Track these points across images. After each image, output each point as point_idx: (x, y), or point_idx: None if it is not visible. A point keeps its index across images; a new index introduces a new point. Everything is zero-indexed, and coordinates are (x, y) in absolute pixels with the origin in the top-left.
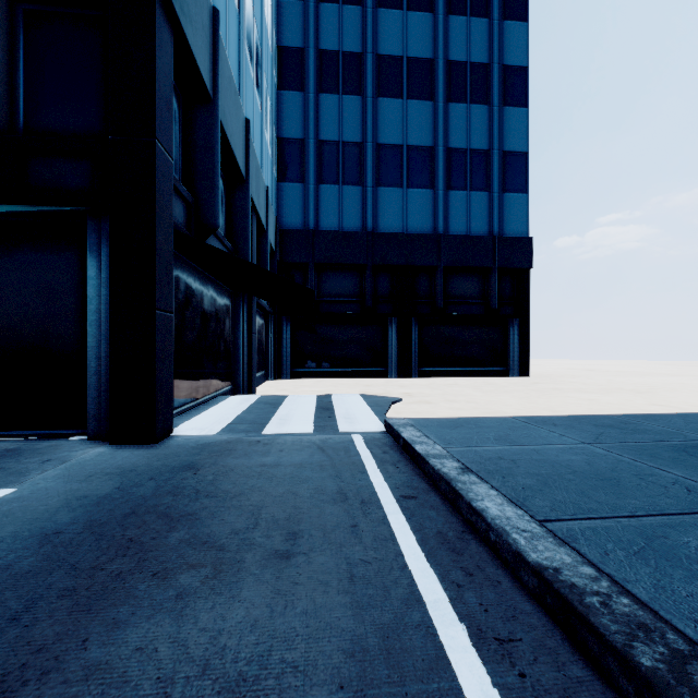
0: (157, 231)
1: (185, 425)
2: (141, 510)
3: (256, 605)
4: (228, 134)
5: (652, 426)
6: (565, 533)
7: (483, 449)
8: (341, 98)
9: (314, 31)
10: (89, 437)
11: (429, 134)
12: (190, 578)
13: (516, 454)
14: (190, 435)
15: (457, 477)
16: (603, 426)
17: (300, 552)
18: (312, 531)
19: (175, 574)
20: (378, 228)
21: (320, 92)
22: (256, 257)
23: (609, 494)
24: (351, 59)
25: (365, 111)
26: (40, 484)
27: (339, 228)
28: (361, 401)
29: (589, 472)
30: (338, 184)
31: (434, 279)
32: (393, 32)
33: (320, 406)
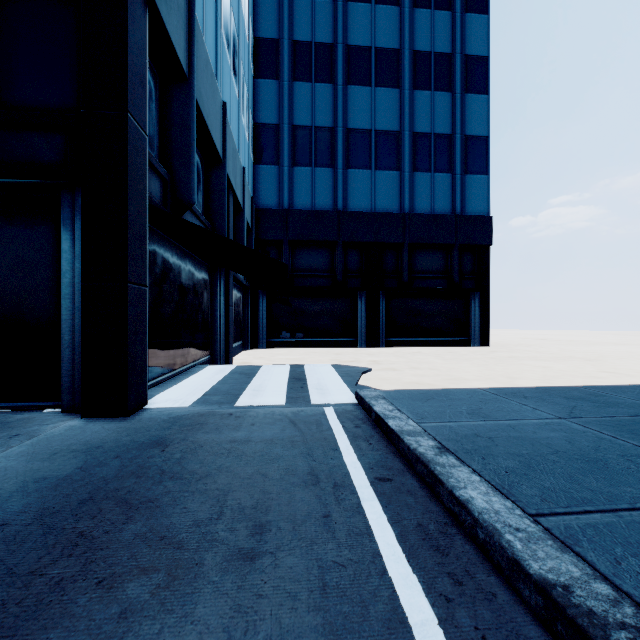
0: (129, 205)
1: (160, 397)
2: (99, 496)
3: (211, 629)
4: (204, 115)
5: (623, 399)
6: (564, 533)
7: (458, 425)
8: (314, 86)
9: (288, 23)
10: (63, 410)
11: (395, 120)
12: (139, 588)
13: (492, 430)
14: (163, 407)
15: (435, 458)
16: (574, 399)
17: (266, 551)
18: (280, 523)
19: (122, 581)
20: (348, 207)
21: (293, 80)
22: (234, 234)
23: (600, 480)
24: (323, 49)
25: (336, 98)
26: (1, 463)
27: (312, 207)
28: (332, 371)
29: (572, 452)
30: (311, 166)
31: (400, 255)
32: (362, 24)
33: (292, 376)
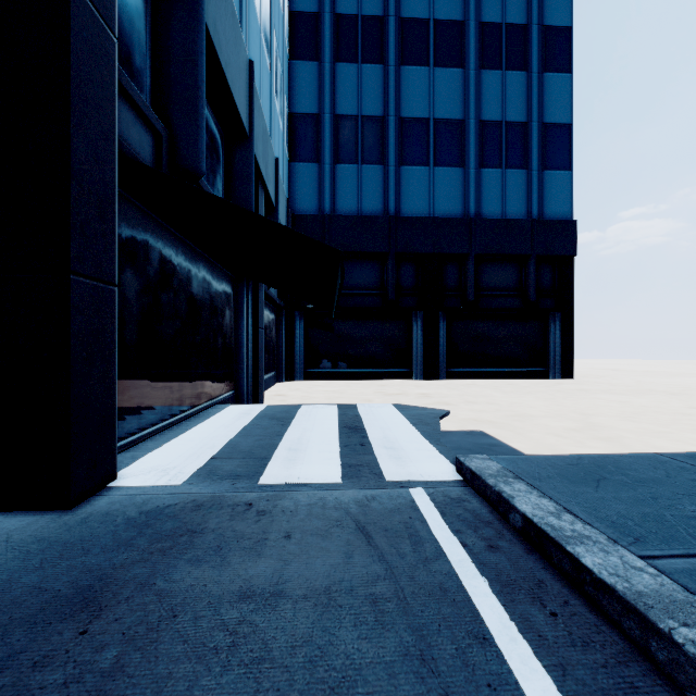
0: (74, 137)
1: (144, 462)
2: None
3: None
4: (222, 60)
5: None
6: None
7: None
8: (360, 67)
9: None
10: None
11: (458, 106)
12: None
13: None
14: (140, 486)
15: None
16: None
17: None
18: None
19: None
20: (402, 212)
21: (336, 61)
22: None
23: None
24: (371, 23)
25: (387, 81)
26: None
27: (358, 212)
28: (398, 416)
29: None
30: (357, 164)
31: (464, 269)
32: None
33: (344, 423)
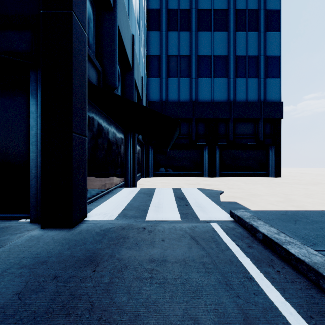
0: (73, 77)
1: (95, 210)
2: None
3: None
4: (122, 36)
5: None
6: None
7: None
8: (179, 33)
9: None
10: (31, 221)
11: (225, 49)
12: None
13: None
14: (97, 220)
15: None
16: None
17: None
18: None
19: None
20: (198, 99)
21: (168, 30)
22: None
23: None
24: (184, 12)
25: (191, 39)
26: None
27: (178, 100)
28: (200, 193)
29: None
30: (177, 77)
31: (228, 125)
32: None
33: (176, 196)
